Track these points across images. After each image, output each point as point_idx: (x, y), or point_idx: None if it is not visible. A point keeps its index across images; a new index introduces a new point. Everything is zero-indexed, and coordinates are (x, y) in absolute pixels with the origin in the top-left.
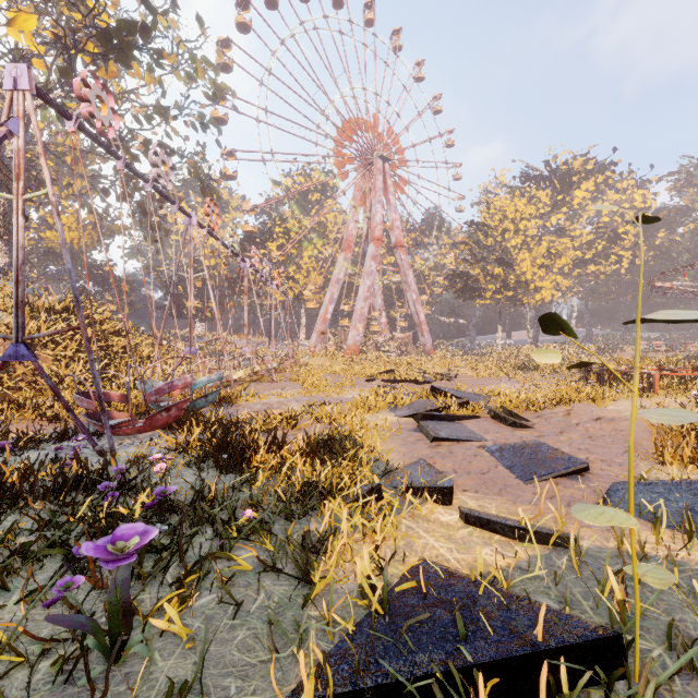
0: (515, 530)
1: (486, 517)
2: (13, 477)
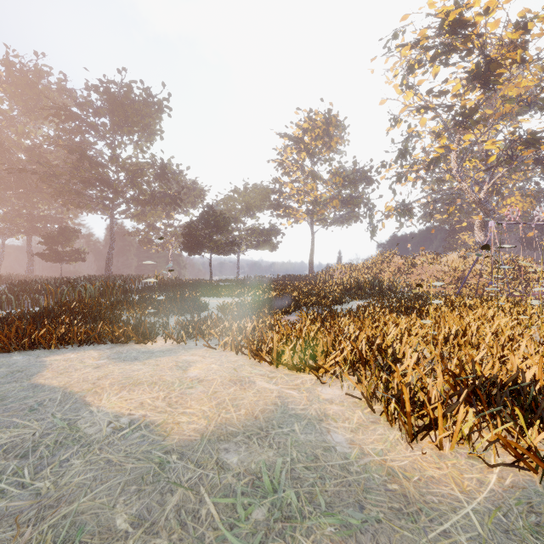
0: None
1: None
2: None
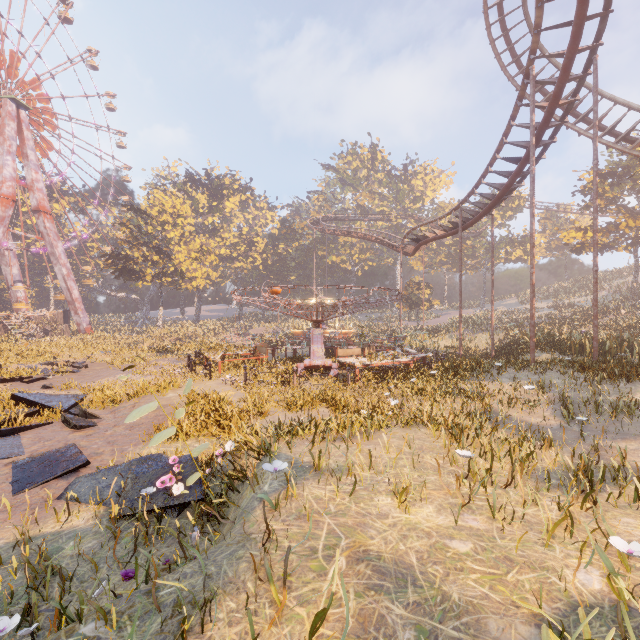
0: None
1: None
2: None
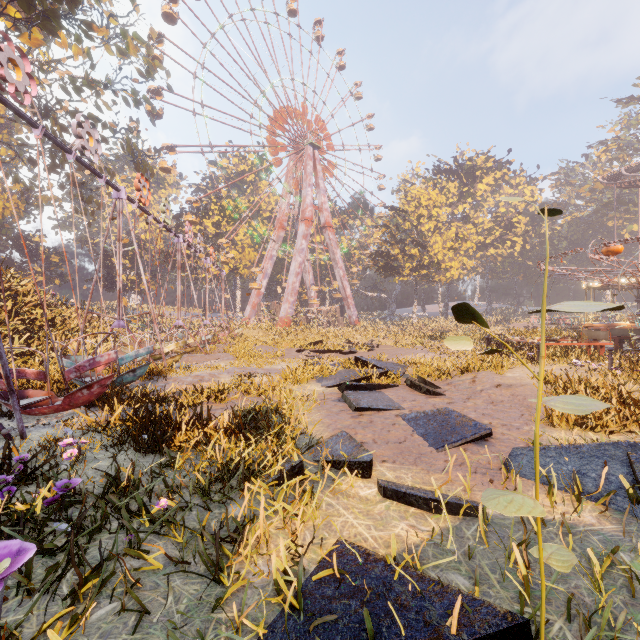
0: (428, 502)
1: (403, 490)
2: None
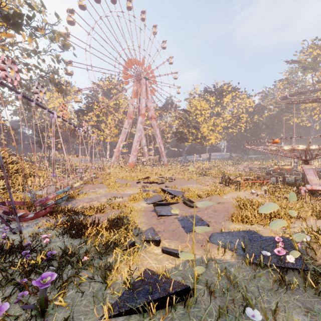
0: (177, 254)
1: (169, 250)
2: None
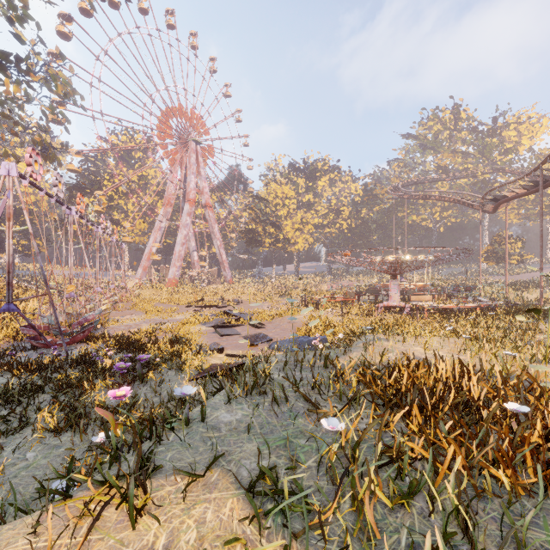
0: (239, 356)
1: (232, 354)
2: (45, 362)
